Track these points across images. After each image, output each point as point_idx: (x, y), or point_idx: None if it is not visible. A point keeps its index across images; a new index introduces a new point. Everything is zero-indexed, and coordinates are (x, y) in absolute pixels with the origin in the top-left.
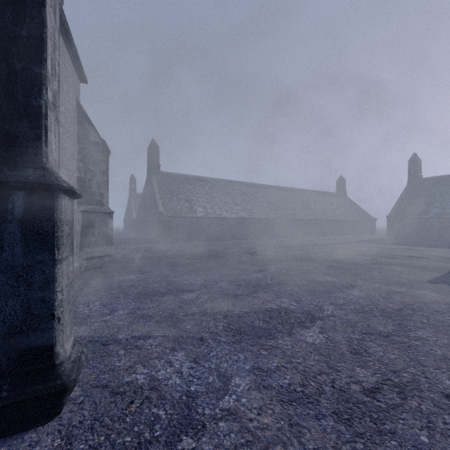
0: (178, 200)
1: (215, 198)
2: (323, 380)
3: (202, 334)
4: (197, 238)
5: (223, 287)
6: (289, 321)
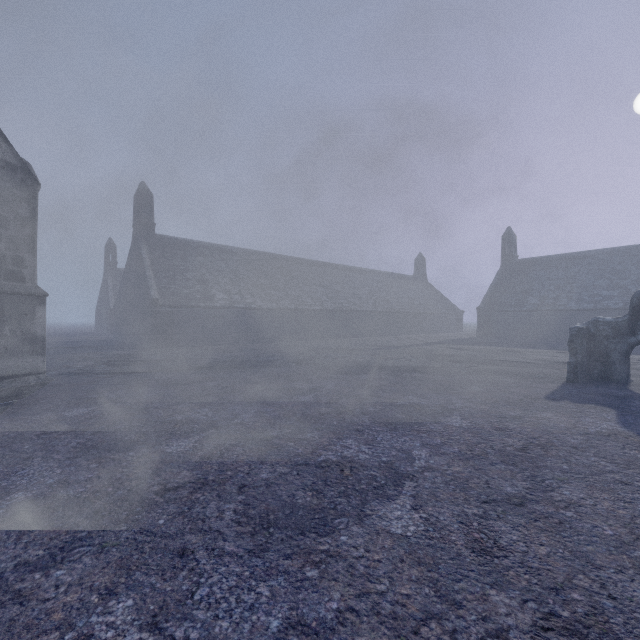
0: (184, 279)
1: (245, 279)
2: (433, 638)
3: (188, 537)
4: (216, 340)
5: (247, 424)
6: (358, 488)
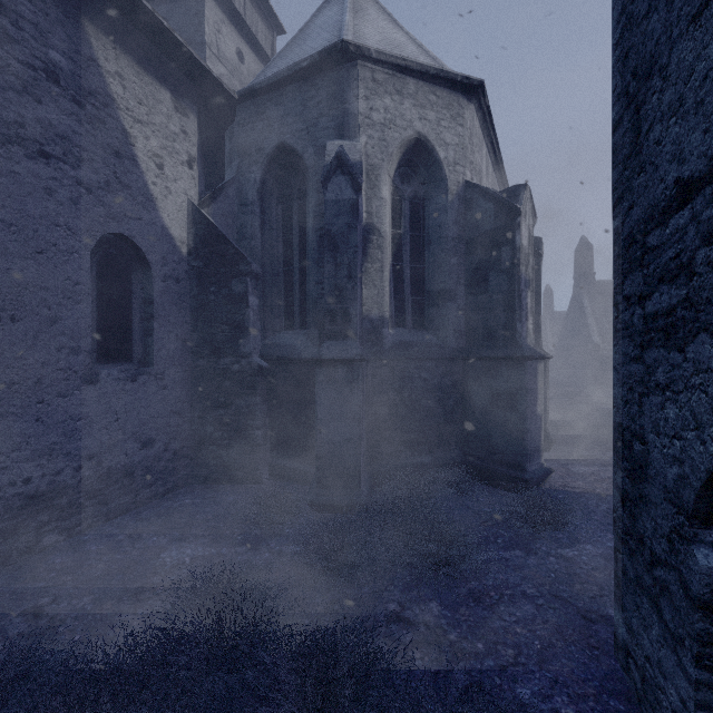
0: None
1: None
2: None
3: None
4: None
5: None
6: None
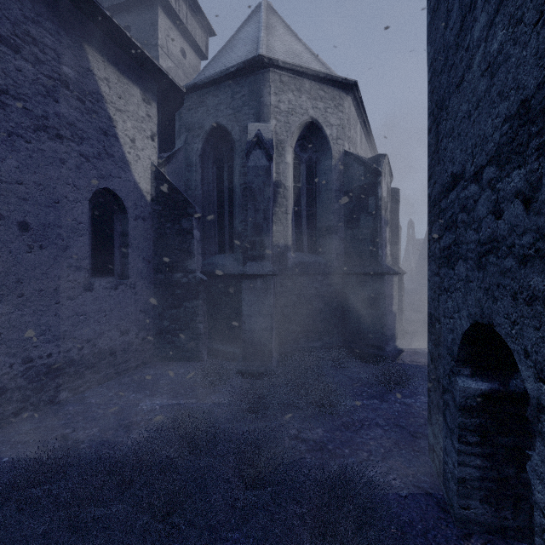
0: None
1: None
2: None
3: None
4: None
5: None
6: None
